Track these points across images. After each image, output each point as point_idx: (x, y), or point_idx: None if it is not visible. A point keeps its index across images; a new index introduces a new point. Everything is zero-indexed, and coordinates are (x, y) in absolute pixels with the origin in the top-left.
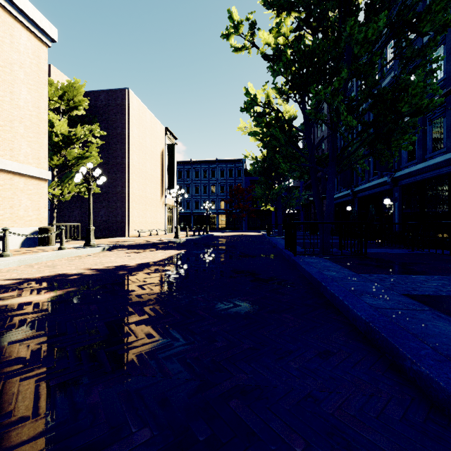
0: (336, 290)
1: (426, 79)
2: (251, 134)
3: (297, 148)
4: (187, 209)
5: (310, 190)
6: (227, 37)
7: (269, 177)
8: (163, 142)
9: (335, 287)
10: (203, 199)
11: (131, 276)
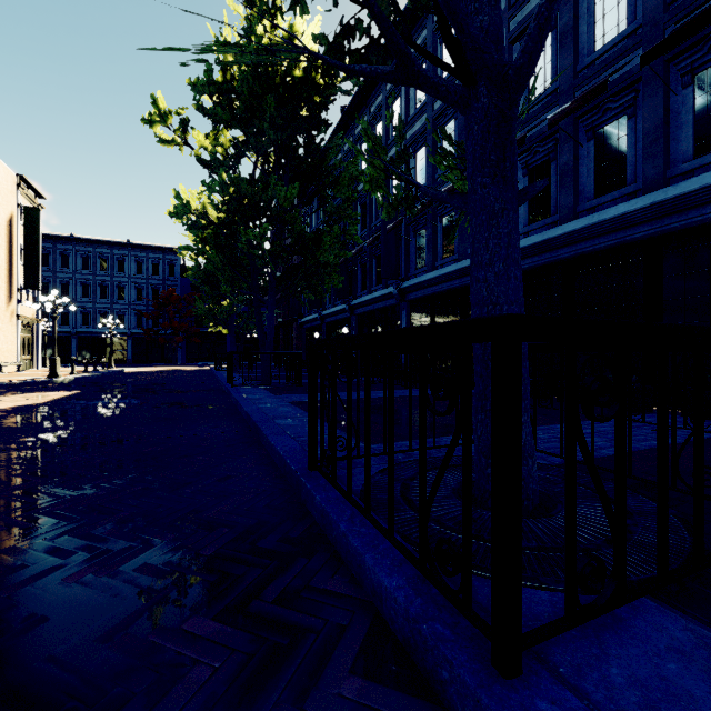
0: (244, 403)
1: (350, 229)
2: (183, 248)
3: (244, 266)
4: (62, 325)
5: (280, 308)
6: (150, 124)
7: (218, 287)
8: (12, 201)
9: (245, 402)
10: (99, 309)
11: (20, 415)
